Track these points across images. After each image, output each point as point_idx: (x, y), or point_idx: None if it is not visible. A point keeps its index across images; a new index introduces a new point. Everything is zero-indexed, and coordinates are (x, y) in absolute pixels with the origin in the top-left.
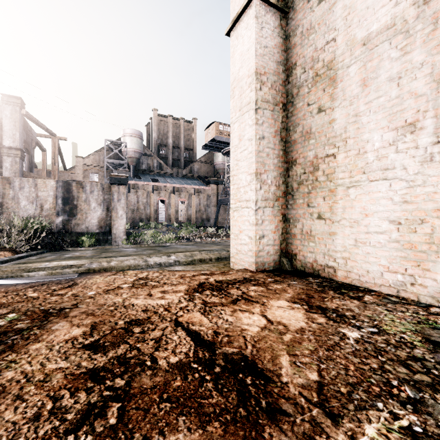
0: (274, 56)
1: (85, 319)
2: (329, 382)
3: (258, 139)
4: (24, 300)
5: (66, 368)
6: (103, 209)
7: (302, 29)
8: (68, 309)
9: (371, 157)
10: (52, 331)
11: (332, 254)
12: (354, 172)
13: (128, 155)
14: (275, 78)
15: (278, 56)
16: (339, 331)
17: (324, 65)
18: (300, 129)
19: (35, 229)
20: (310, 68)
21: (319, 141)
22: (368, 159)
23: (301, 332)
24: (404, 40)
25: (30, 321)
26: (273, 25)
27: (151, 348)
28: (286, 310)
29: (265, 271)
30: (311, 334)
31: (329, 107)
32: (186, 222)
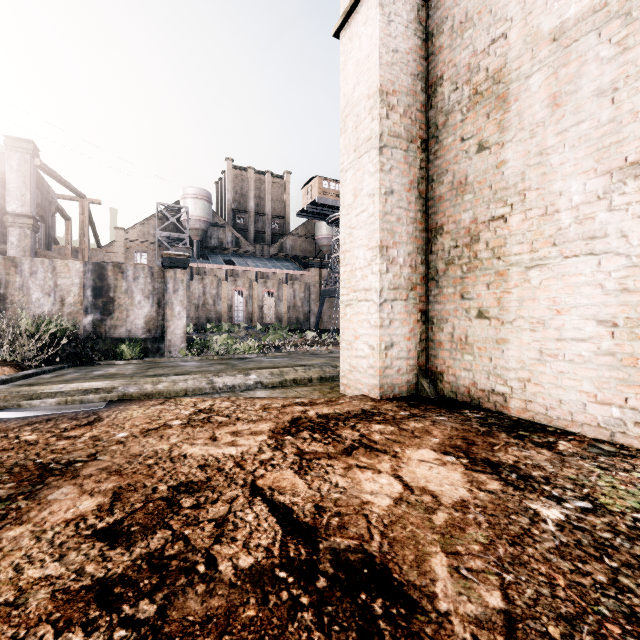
0: (409, 66)
1: (105, 481)
2: (525, 613)
3: (384, 194)
4: (13, 447)
5: (57, 577)
6: (152, 304)
7: (452, 22)
8: (80, 463)
9: (566, 219)
10: (47, 504)
11: (501, 373)
12: (537, 243)
13: (190, 225)
14: (410, 99)
15: (415, 65)
16: (527, 507)
17: (489, 77)
18: (448, 178)
19: (52, 333)
20: (465, 82)
21: (480, 197)
22: (562, 222)
23: (462, 508)
24: (623, 29)
25: (15, 484)
26: (406, 17)
27: (208, 538)
28: (433, 466)
29: (394, 399)
30: (480, 512)
31: (496, 142)
32: (275, 323)
